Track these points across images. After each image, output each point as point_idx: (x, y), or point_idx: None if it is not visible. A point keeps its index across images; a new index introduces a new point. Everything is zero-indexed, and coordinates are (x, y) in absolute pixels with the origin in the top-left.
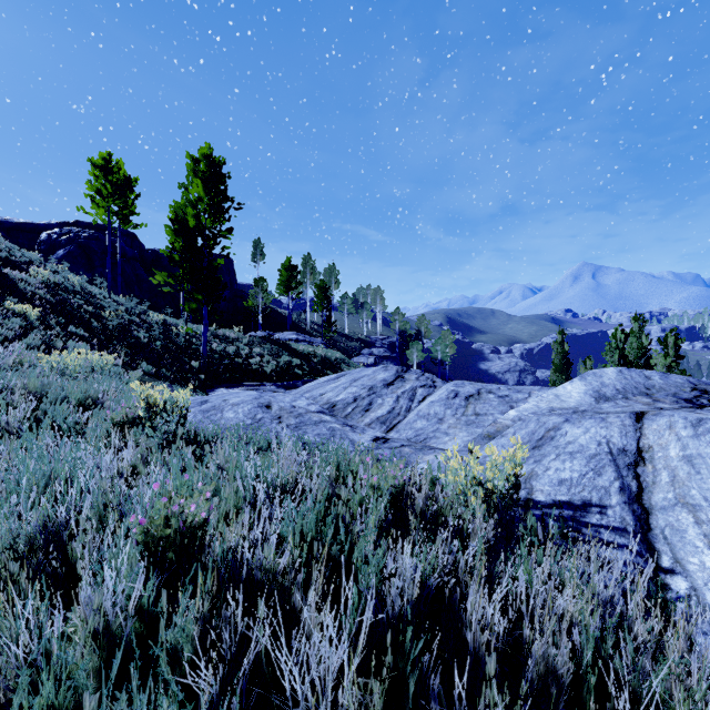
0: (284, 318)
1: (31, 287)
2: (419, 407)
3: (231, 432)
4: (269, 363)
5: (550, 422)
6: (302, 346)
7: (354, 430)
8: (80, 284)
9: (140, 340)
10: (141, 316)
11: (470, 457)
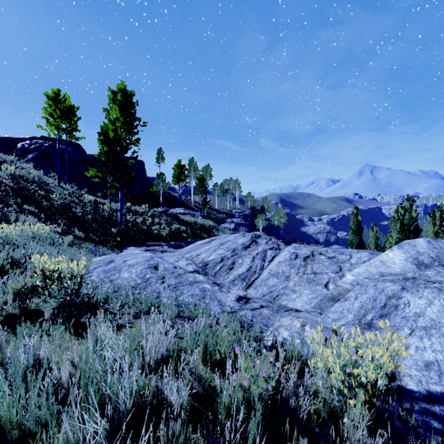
0: (177, 199)
1: (0, 178)
2: (270, 266)
3: (122, 291)
4: (164, 229)
5: (388, 289)
6: (187, 217)
7: (221, 290)
8: (38, 176)
9: (76, 214)
10: (79, 198)
11: (340, 344)
